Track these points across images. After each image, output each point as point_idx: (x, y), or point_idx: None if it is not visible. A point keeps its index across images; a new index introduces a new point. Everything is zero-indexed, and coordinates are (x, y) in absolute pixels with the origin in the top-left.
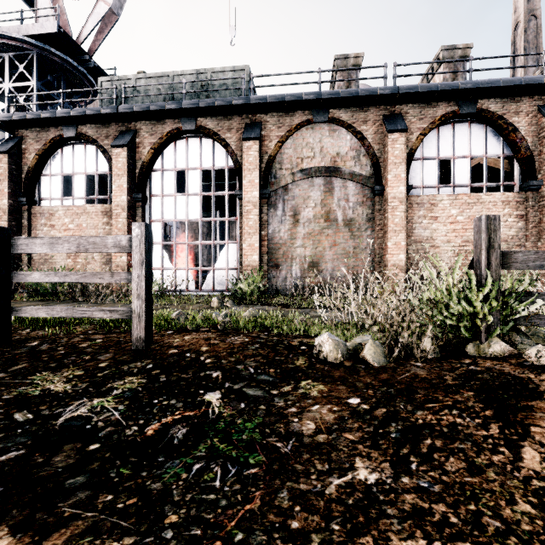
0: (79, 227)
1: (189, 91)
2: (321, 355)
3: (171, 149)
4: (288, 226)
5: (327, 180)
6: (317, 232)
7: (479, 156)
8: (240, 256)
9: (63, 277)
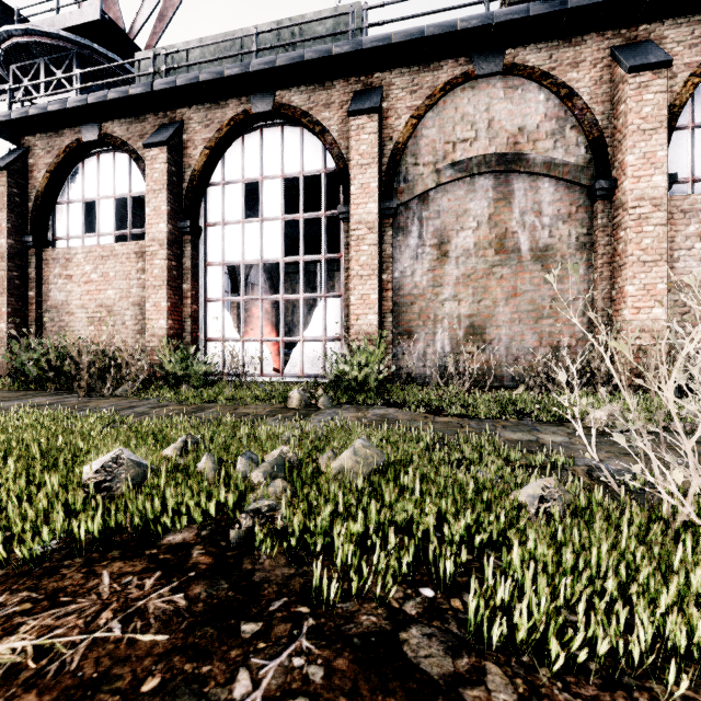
0: (105, 278)
1: (262, 47)
2: None
3: (237, 149)
4: (428, 265)
5: (500, 178)
6: (481, 272)
7: None
8: (346, 318)
9: None
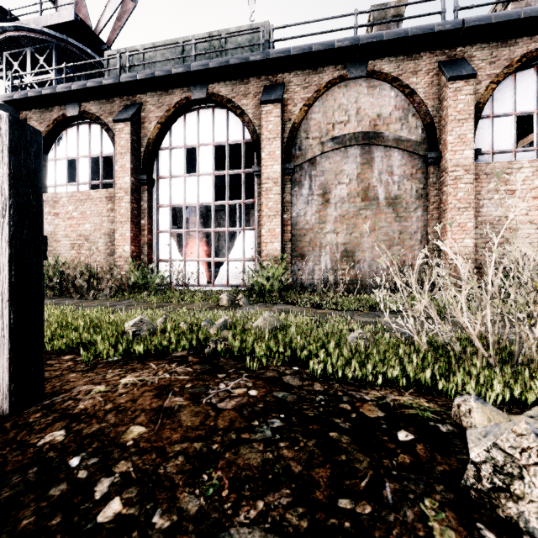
0: (83, 215)
1: (199, 53)
2: (508, 509)
3: (180, 123)
4: (315, 208)
5: (365, 149)
6: (352, 213)
7: None
8: (258, 245)
9: None
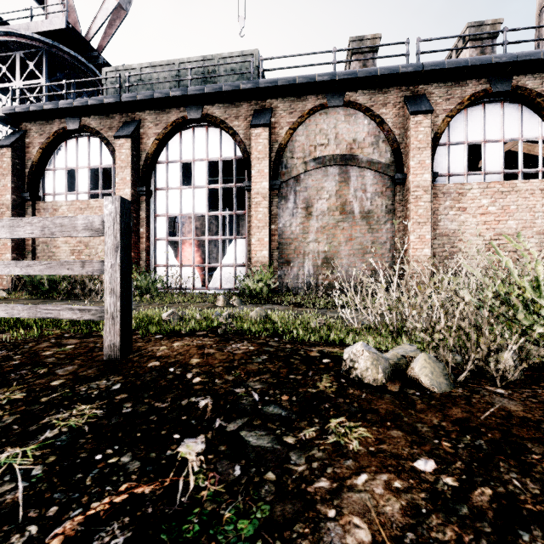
0: None
1: (195, 77)
2: (353, 374)
3: (176, 140)
4: (300, 220)
5: (342, 169)
6: (331, 225)
7: (513, 139)
8: (249, 252)
9: (25, 267)
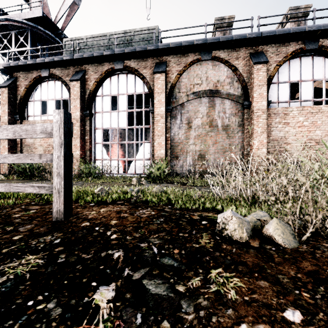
0: None
1: (119, 43)
2: (225, 233)
3: (108, 82)
4: (184, 131)
5: (210, 99)
6: (203, 134)
7: (319, 79)
8: (152, 151)
9: (3, 158)
